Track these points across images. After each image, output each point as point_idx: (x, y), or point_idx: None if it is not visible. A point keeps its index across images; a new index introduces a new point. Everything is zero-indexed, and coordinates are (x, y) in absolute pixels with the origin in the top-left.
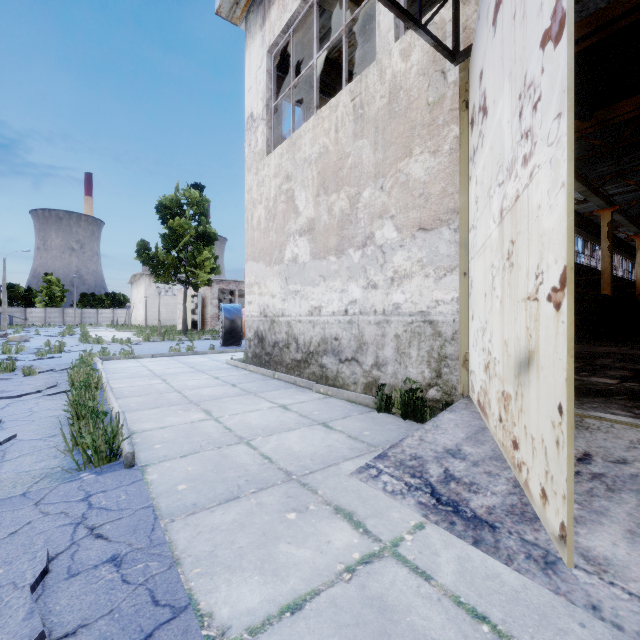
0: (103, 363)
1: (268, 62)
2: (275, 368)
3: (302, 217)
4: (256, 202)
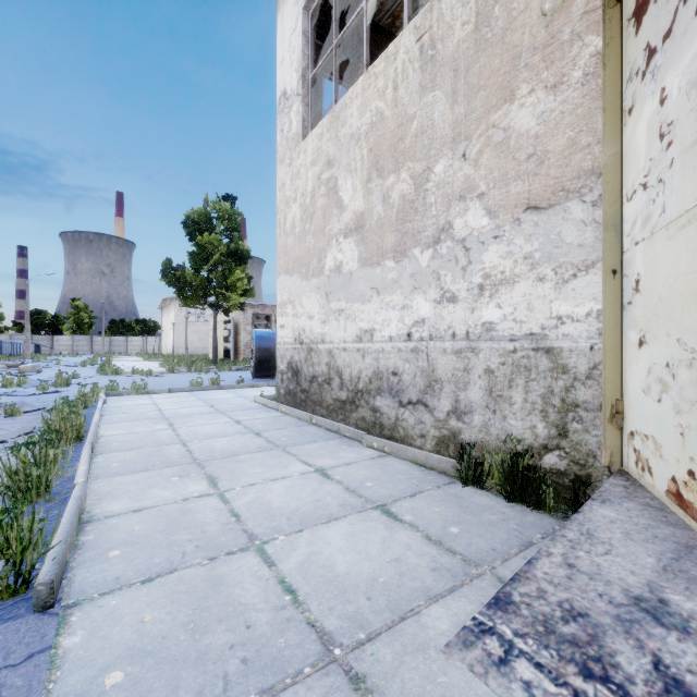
0: (109, 400)
1: (304, 21)
2: (313, 409)
3: (348, 212)
4: (290, 200)
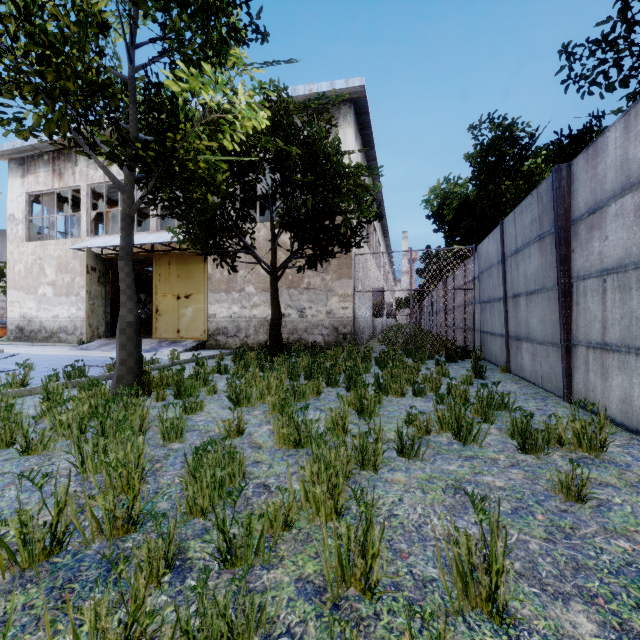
0: None
1: (27, 197)
2: (32, 342)
3: (49, 278)
4: (18, 261)
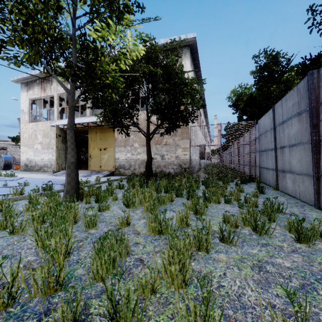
0: None
1: (29, 101)
2: (31, 171)
3: (39, 140)
4: (25, 132)
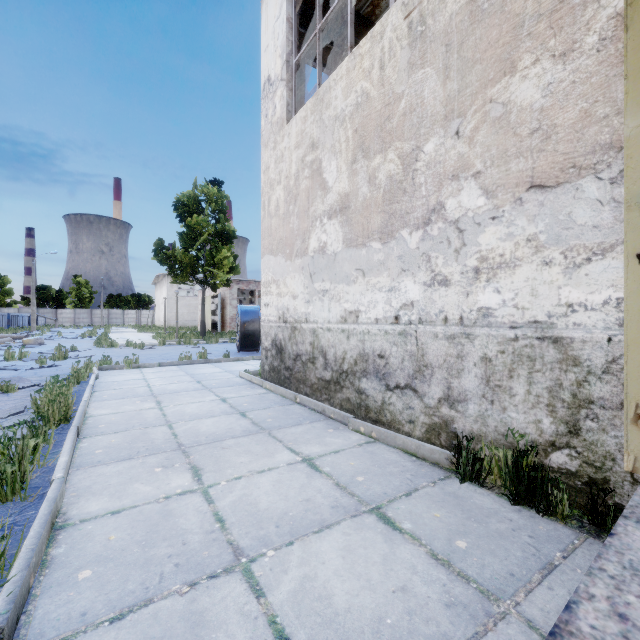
0: (101, 374)
1: (288, 8)
2: (297, 387)
3: (332, 193)
4: (274, 183)
